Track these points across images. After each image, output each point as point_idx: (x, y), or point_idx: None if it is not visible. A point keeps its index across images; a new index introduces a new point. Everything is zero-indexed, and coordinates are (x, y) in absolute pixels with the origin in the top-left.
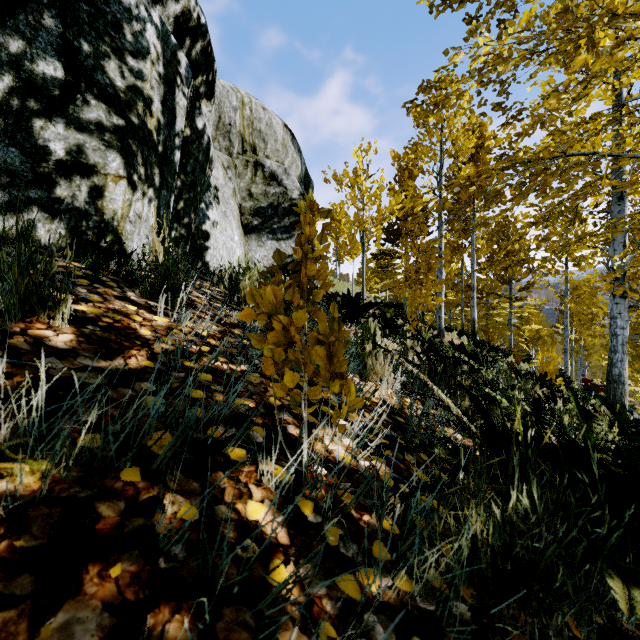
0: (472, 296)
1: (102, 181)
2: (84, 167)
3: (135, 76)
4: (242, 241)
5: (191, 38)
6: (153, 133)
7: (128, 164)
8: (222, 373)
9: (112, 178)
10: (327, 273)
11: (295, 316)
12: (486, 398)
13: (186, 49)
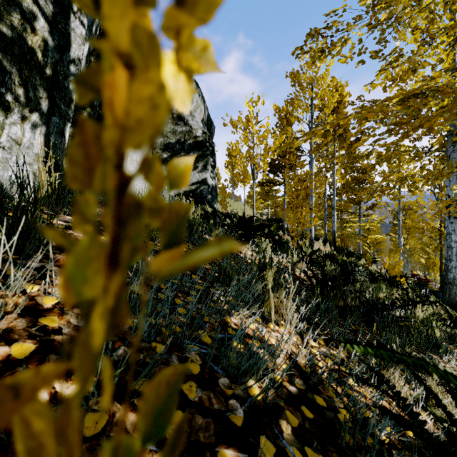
0: (333, 214)
1: None
2: None
3: None
4: None
5: None
6: (36, 52)
7: None
8: None
9: None
10: None
11: None
12: (454, 398)
13: None
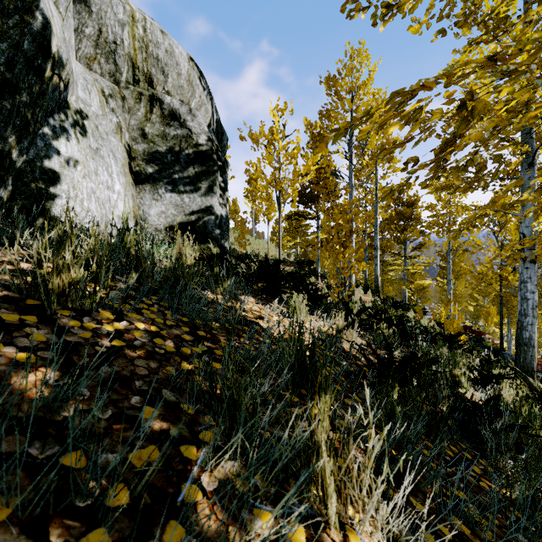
0: (375, 255)
1: None
2: None
3: None
4: (130, 192)
5: None
6: None
7: None
8: None
9: None
10: None
11: None
12: None
13: None
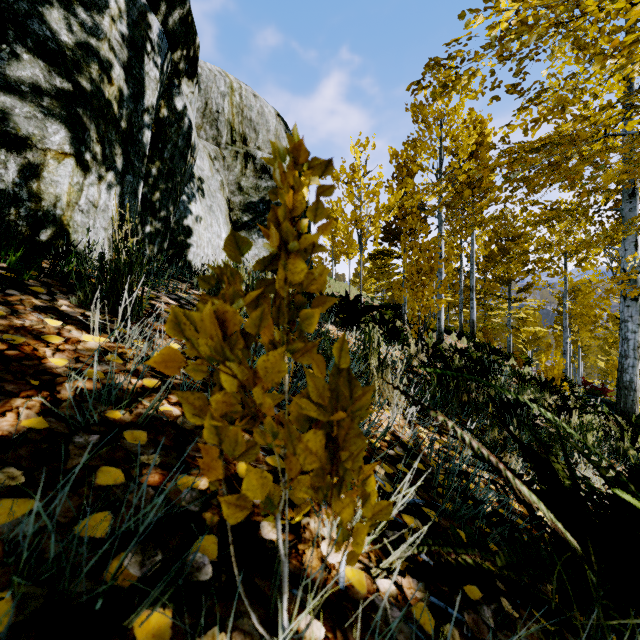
0: (471, 297)
1: (39, 158)
2: (12, 138)
3: (88, 32)
4: None
5: (167, 3)
6: (113, 104)
7: (77, 139)
8: (168, 425)
9: (53, 155)
10: (325, 279)
11: (262, 364)
12: (540, 445)
13: (161, 16)
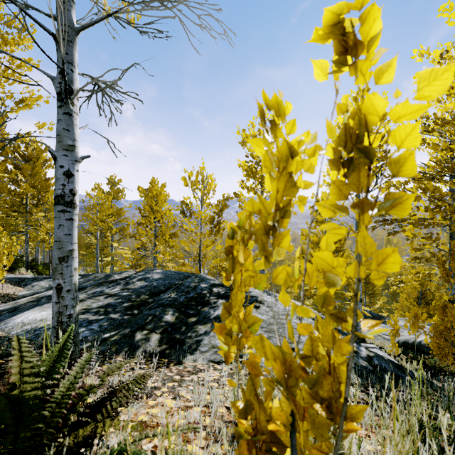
0: None
1: None
2: None
3: None
4: None
5: None
6: None
7: None
8: None
9: None
10: None
11: None
12: None
13: None
